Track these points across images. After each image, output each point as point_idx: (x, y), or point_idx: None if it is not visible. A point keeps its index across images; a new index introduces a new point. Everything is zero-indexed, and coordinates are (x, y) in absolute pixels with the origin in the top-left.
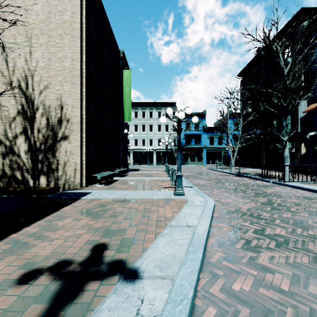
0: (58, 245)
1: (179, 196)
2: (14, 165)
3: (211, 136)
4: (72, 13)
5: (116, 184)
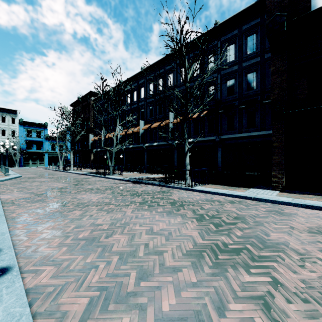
0: None
1: (7, 176)
2: None
3: (53, 144)
4: None
5: None
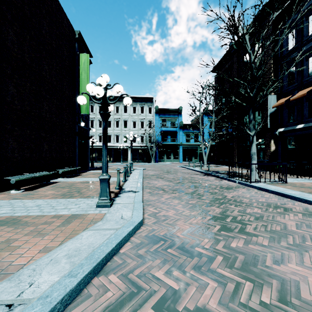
0: None
1: (101, 209)
2: None
3: (187, 133)
4: None
5: (44, 189)
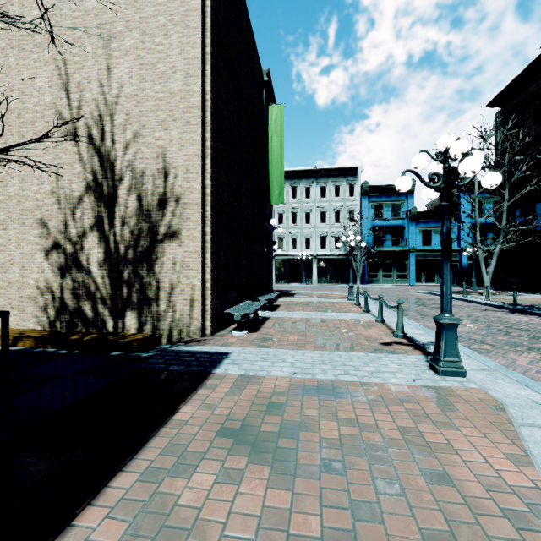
0: None
1: (452, 378)
2: (80, 290)
3: (425, 230)
4: None
5: (270, 330)
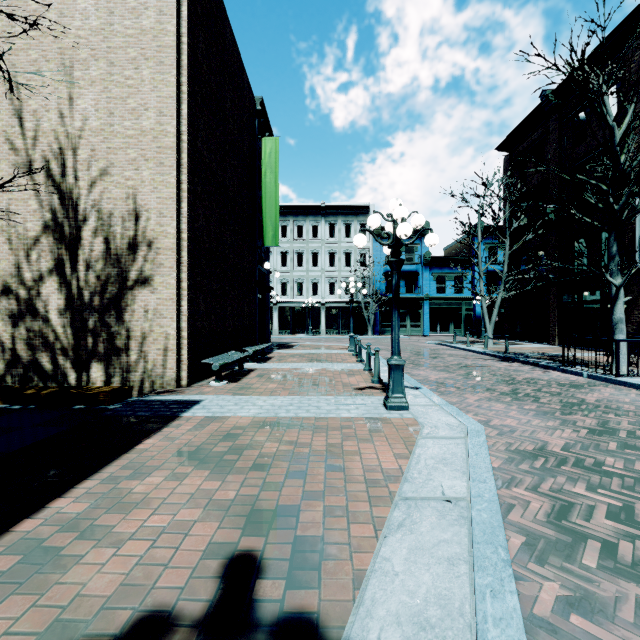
0: (135, 557)
1: (396, 411)
2: (37, 340)
3: (440, 276)
4: (159, 13)
5: (252, 380)
